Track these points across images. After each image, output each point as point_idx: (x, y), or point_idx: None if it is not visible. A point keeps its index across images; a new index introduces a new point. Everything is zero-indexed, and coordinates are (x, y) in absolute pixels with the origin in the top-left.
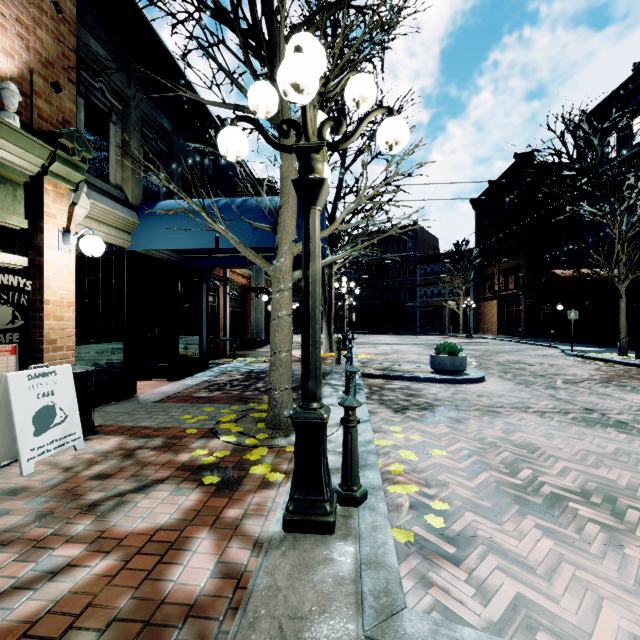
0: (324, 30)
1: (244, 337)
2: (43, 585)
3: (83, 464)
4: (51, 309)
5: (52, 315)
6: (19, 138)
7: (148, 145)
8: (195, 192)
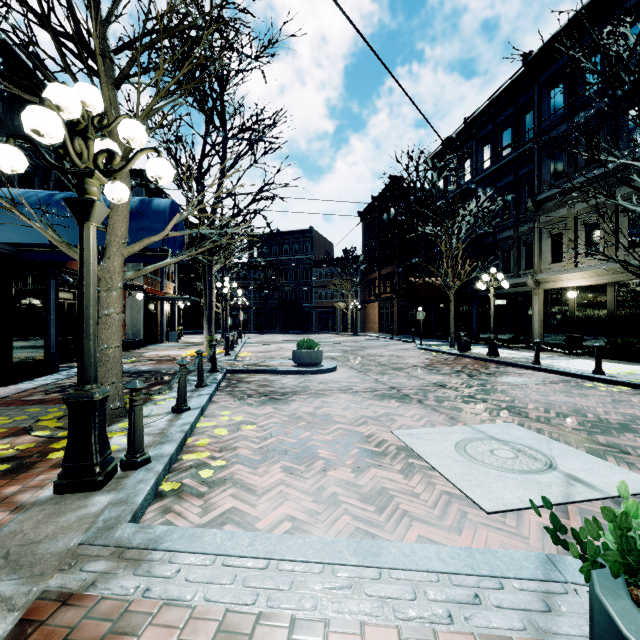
0: (160, 50)
1: None
2: None
3: None
4: None
5: None
6: None
7: None
8: (39, 179)
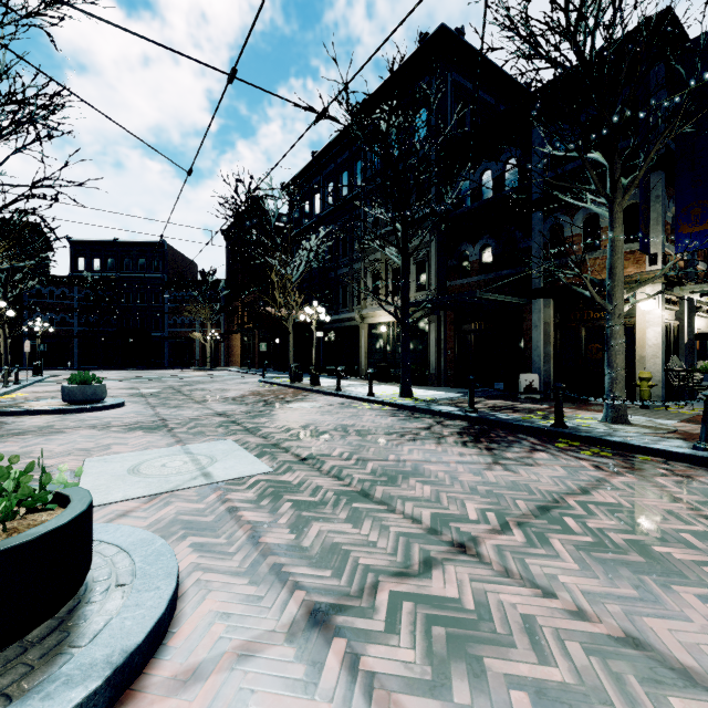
0: None
1: None
2: None
3: None
4: None
5: None
6: None
7: None
8: None
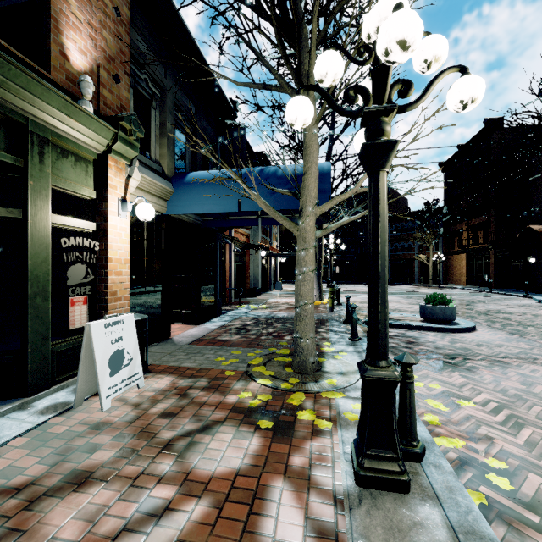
0: (342, 11)
1: (244, 286)
2: (150, 528)
3: (147, 401)
4: (113, 266)
5: (114, 271)
6: (92, 122)
7: (178, 126)
8: (211, 164)
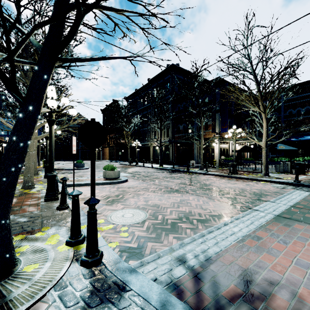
0: None
1: None
2: None
3: None
4: None
5: None
6: None
7: None
8: None
